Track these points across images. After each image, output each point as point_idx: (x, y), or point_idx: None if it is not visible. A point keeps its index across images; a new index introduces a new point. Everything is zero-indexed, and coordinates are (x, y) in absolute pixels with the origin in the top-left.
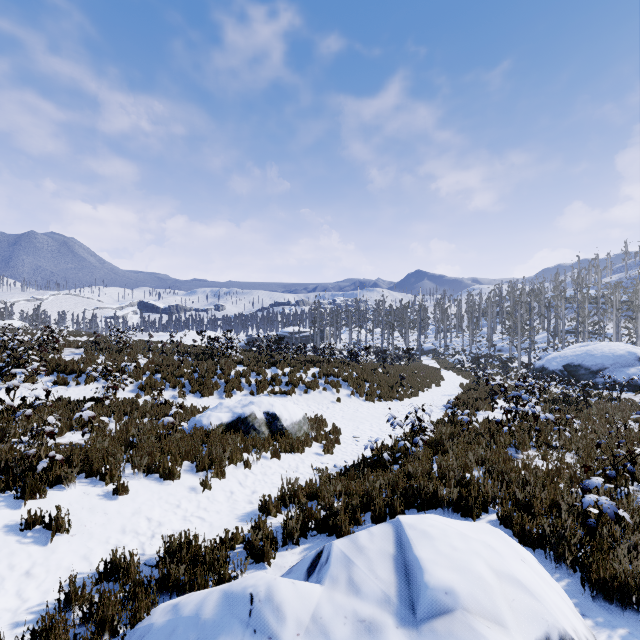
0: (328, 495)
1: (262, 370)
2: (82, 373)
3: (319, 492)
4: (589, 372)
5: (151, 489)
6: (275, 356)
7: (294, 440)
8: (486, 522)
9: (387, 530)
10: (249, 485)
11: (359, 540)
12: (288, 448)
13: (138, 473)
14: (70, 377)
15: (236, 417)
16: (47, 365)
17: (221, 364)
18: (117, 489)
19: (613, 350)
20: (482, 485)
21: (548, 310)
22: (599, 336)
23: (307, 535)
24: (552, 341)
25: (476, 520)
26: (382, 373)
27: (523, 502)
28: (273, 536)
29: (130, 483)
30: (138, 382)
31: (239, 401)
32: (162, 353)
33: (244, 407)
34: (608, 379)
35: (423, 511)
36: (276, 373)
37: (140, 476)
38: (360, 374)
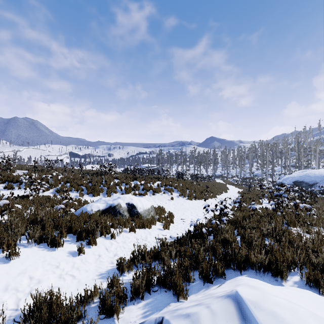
0: (166, 258)
1: (128, 182)
2: (23, 182)
3: (160, 255)
4: (308, 185)
5: (39, 254)
6: (136, 175)
7: (145, 220)
8: (293, 283)
9: (229, 308)
10: (112, 250)
11: (201, 323)
12: (141, 225)
13: (31, 242)
14: (15, 184)
15: (108, 206)
16: (2, 177)
17: (105, 178)
18: (10, 255)
19: (321, 173)
20: (283, 252)
21: (281, 154)
22: (308, 168)
23: (150, 291)
24: (283, 170)
25: (284, 281)
26: (196, 185)
27: (319, 266)
28: (123, 293)
29: (23, 250)
30: (56, 188)
31: (112, 197)
32: (72, 172)
33: (114, 200)
34: (319, 189)
35: (238, 272)
36: (136, 183)
37: (32, 244)
38: (184, 185)
